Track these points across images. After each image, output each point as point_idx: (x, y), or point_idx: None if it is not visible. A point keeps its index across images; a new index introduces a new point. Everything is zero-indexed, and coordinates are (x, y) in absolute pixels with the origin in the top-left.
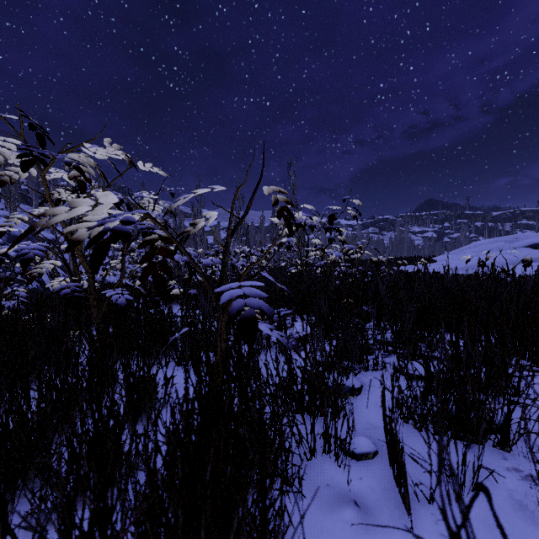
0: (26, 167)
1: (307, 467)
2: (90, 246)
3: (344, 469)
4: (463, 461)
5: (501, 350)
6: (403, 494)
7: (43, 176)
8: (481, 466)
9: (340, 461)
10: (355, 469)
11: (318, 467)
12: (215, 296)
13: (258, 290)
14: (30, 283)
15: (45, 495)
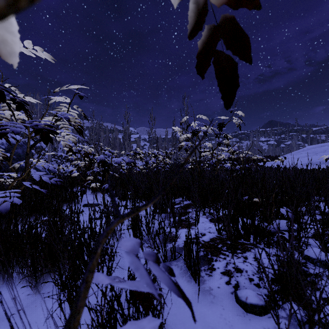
0: None
1: None
2: None
3: None
4: None
5: None
6: None
7: None
8: None
9: None
10: None
11: None
12: None
13: None
14: None
15: None
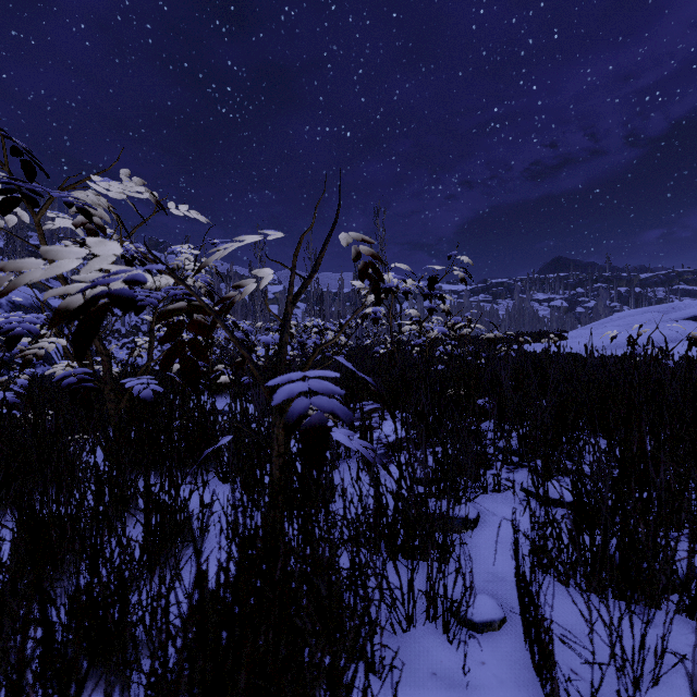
0: (7, 207)
1: (403, 644)
2: (74, 318)
3: (457, 648)
4: (641, 646)
5: (691, 473)
6: (550, 695)
7: (37, 222)
8: (666, 651)
9: (451, 633)
10: (474, 647)
11: (419, 644)
12: (268, 390)
13: (331, 385)
14: (24, 369)
15: (7, 696)
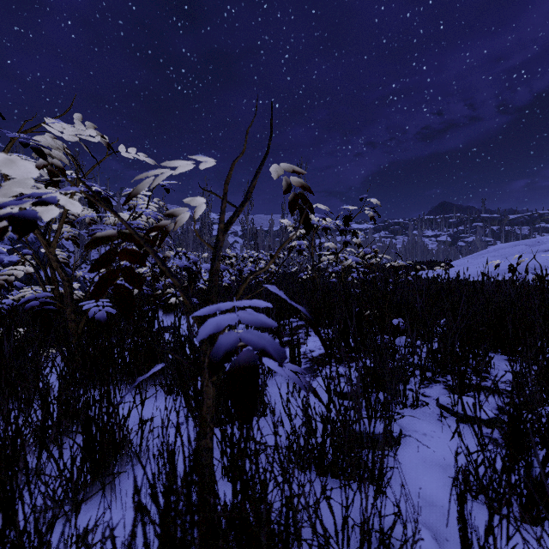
0: None
1: None
2: None
3: None
4: None
5: None
6: None
7: None
8: None
9: None
10: None
11: None
12: (199, 319)
13: (262, 316)
14: None
15: None
